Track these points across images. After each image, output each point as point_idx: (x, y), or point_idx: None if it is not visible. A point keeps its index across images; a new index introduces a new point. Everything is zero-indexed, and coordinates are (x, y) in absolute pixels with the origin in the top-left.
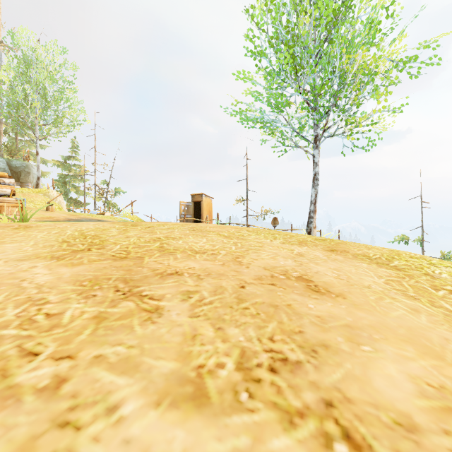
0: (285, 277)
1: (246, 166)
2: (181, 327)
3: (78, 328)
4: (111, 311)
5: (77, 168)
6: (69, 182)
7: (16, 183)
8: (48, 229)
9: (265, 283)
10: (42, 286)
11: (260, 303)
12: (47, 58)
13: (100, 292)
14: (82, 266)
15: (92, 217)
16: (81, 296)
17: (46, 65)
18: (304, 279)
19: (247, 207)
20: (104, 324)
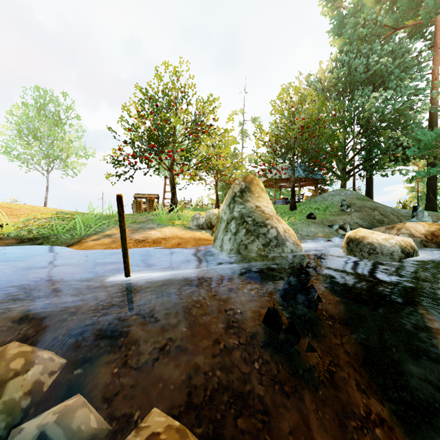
0: None
1: None
2: None
3: None
4: None
5: None
6: None
7: None
8: None
9: None
10: None
11: None
12: None
13: None
14: None
15: None
16: None
17: None
18: None
19: None
20: None
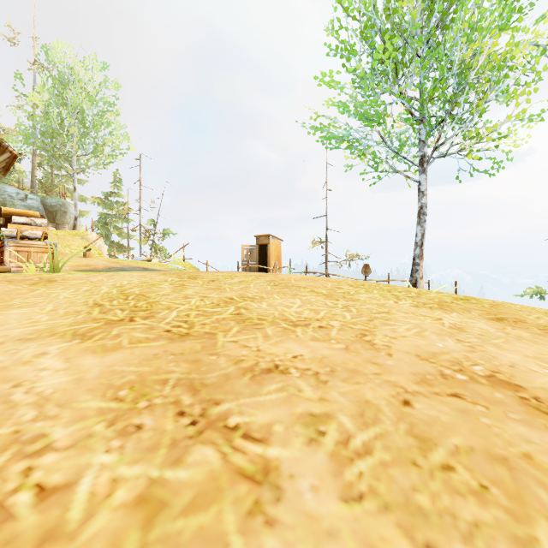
0: (467, 376)
1: (326, 199)
2: (337, 542)
3: (101, 547)
4: (174, 477)
5: (120, 206)
6: (111, 223)
7: (51, 224)
8: (76, 285)
9: (442, 393)
10: (46, 400)
11: (467, 450)
12: (86, 75)
13: (149, 418)
14: (119, 353)
15: (136, 264)
16: (114, 430)
17: (85, 84)
18: (502, 382)
19: (327, 252)
20: (159, 529)
